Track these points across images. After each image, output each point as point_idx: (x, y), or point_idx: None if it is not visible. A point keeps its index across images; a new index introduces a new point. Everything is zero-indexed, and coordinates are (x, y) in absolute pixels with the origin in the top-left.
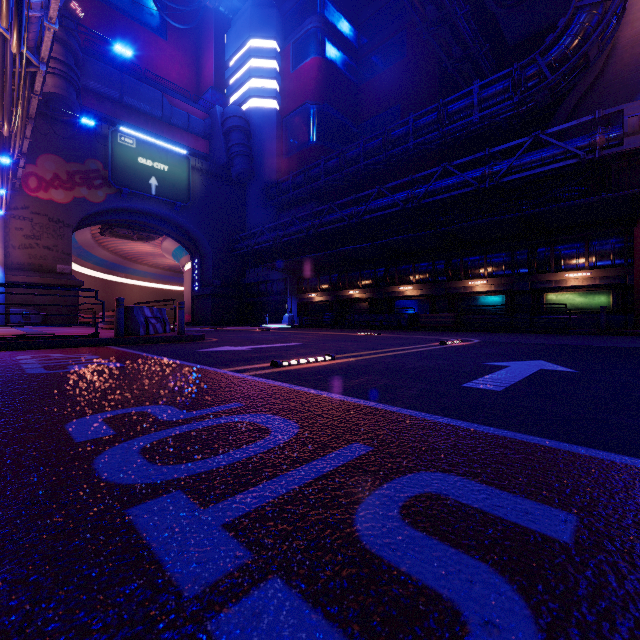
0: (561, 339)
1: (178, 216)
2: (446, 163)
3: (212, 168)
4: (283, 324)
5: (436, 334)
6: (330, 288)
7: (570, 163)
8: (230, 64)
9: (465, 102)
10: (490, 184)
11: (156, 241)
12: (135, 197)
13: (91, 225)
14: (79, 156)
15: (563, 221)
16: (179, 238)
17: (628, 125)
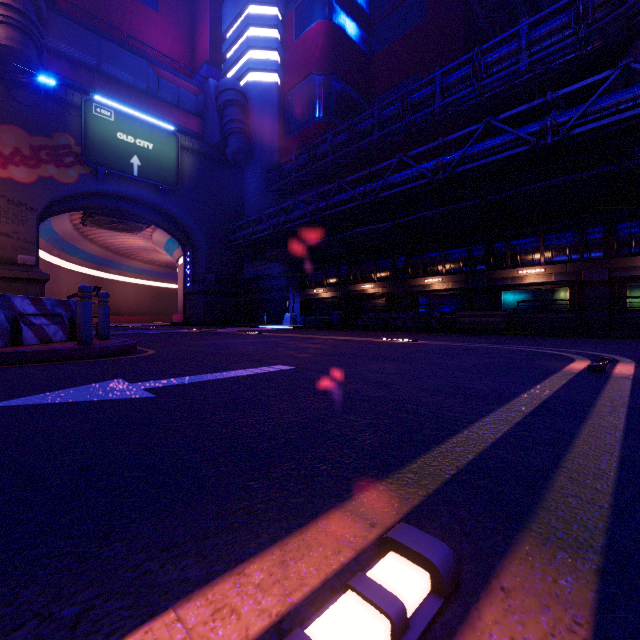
0: None
1: (165, 202)
2: (490, 117)
3: (205, 148)
4: (284, 324)
5: (498, 340)
6: (339, 282)
7: None
8: (227, 37)
9: (509, 47)
10: (553, 139)
11: (146, 233)
12: (114, 178)
13: (66, 212)
14: (46, 128)
15: None
16: (169, 228)
17: None
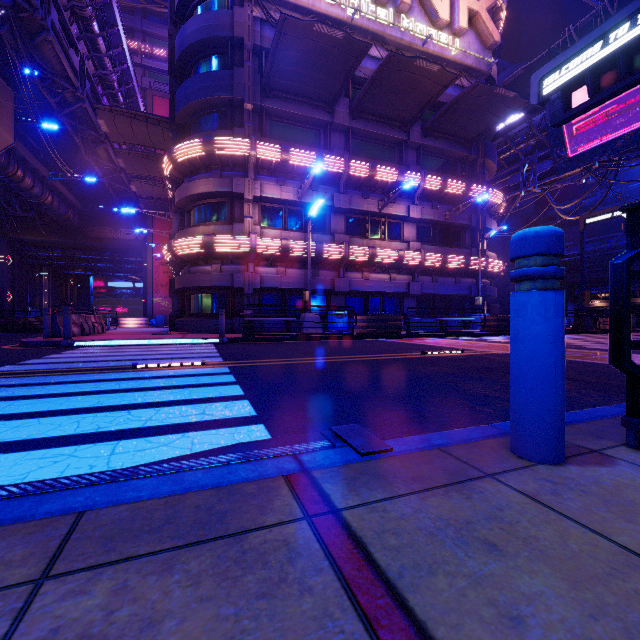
0: None
1: None
2: None
3: None
4: None
5: None
6: None
7: None
8: None
9: None
10: None
11: None
12: None
13: None
14: None
15: None
16: None
17: None
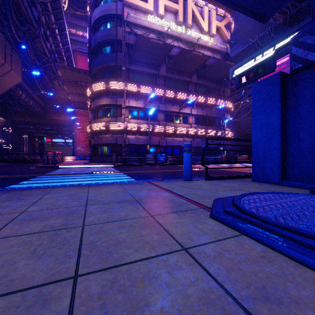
0: None
1: None
2: None
3: None
4: None
5: None
6: None
7: None
8: None
9: None
10: None
11: None
12: None
13: None
14: None
15: None
16: None
17: None
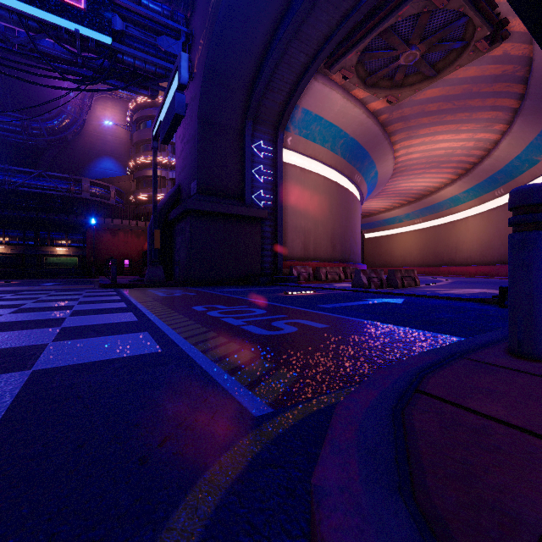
0: (56, 280)
1: None
2: None
3: None
4: None
5: None
6: None
7: (59, 194)
8: None
9: None
10: (9, 188)
11: None
12: None
13: None
14: None
15: (55, 222)
16: None
17: (84, 187)
